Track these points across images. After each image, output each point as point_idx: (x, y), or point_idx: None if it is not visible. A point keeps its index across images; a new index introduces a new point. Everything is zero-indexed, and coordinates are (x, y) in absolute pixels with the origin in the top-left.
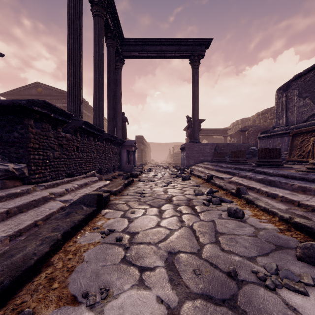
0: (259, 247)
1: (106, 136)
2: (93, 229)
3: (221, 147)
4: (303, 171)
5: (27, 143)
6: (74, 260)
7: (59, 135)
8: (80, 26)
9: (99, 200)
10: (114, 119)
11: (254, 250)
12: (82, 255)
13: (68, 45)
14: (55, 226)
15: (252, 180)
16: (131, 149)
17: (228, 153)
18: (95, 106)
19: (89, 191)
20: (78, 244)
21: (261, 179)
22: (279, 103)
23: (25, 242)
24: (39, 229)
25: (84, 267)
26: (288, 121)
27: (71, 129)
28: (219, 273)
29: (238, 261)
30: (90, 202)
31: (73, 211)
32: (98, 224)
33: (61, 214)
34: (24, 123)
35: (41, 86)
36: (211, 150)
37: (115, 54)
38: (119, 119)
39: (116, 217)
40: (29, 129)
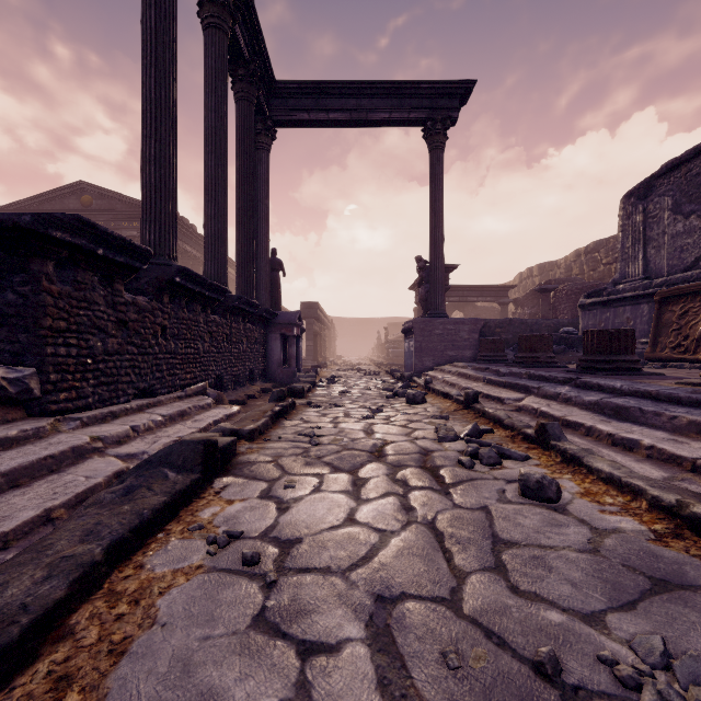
0: (609, 583)
1: (232, 303)
2: (189, 529)
3: (496, 329)
4: (695, 383)
5: (37, 319)
6: (131, 620)
7: (118, 300)
8: (172, 48)
9: (207, 456)
10: (252, 265)
11: (597, 593)
12: (154, 605)
13: (143, 90)
14: (91, 526)
15: (572, 406)
16: (290, 332)
17: (510, 342)
18: (208, 234)
19: (189, 432)
20: (146, 574)
21: (593, 404)
22: (628, 228)
23: (8, 573)
24: (52, 533)
25: (156, 640)
26: (649, 268)
27: (148, 285)
28: (512, 664)
29: (558, 626)
30: (187, 461)
31: (141, 484)
32: (203, 515)
33: (112, 493)
34: (31, 271)
35: (89, 192)
36: (473, 335)
37: (255, 117)
38: (265, 265)
39: (248, 498)
40: (42, 285)
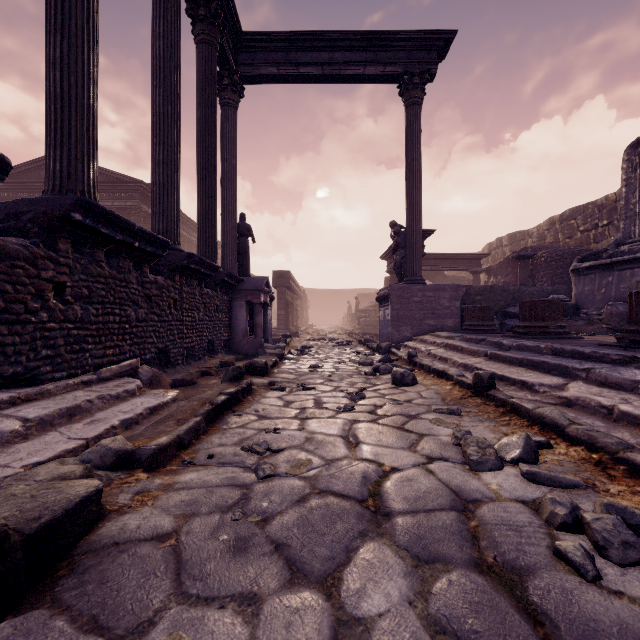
0: None
1: (180, 261)
2: None
3: (476, 296)
4: None
5: None
6: None
7: None
8: None
9: None
10: (214, 225)
11: None
12: None
13: None
14: None
15: None
16: (256, 299)
17: None
18: (156, 182)
19: (58, 450)
20: None
21: None
22: (634, 181)
23: None
24: None
25: None
26: None
27: (32, 223)
28: None
29: None
30: None
31: None
32: None
33: None
34: None
35: None
36: (455, 303)
37: (221, 71)
38: (231, 229)
39: None
40: None
